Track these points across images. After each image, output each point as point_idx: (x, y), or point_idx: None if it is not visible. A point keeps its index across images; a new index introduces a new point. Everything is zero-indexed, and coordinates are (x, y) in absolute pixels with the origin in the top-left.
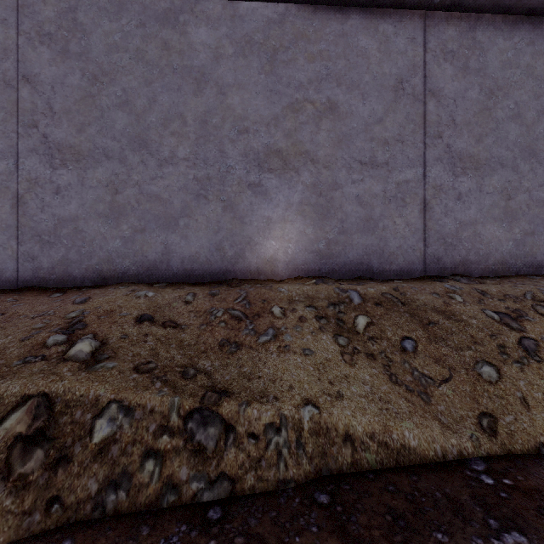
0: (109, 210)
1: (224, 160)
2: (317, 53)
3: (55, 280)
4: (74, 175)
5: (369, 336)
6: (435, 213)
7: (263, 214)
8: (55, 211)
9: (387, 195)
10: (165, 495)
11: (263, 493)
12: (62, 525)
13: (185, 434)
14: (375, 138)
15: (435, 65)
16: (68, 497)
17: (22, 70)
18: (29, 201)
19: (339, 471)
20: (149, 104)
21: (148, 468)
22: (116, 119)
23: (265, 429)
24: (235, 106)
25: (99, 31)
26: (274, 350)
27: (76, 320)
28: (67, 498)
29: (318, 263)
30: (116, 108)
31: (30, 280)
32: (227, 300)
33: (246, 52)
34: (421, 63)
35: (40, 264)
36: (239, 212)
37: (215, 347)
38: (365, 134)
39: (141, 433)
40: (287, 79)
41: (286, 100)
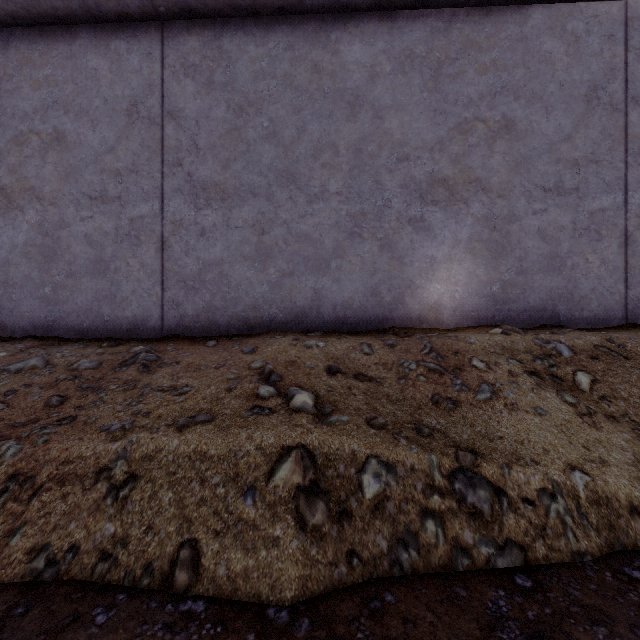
0: (255, 252)
1: (381, 192)
2: (490, 63)
3: (200, 329)
4: (219, 215)
5: (599, 395)
6: (639, 248)
7: (426, 253)
8: (200, 254)
9: (577, 227)
10: (457, 558)
11: (560, 564)
12: (368, 580)
13: (455, 495)
14: (561, 160)
15: (639, 66)
16: (362, 552)
17: (167, 106)
18: (173, 245)
19: (634, 547)
20: (297, 135)
21: (430, 528)
22: (263, 152)
23: (539, 495)
24: (394, 131)
25: (245, 58)
26: (502, 408)
27: (268, 371)
28: (362, 553)
29: (491, 309)
30: (263, 140)
31: (174, 328)
32: (411, 351)
33: (406, 68)
34: (621, 65)
35: (184, 312)
36: (398, 252)
37: (428, 403)
38: (549, 155)
39: (410, 491)
40: (454, 96)
41: (453, 120)
